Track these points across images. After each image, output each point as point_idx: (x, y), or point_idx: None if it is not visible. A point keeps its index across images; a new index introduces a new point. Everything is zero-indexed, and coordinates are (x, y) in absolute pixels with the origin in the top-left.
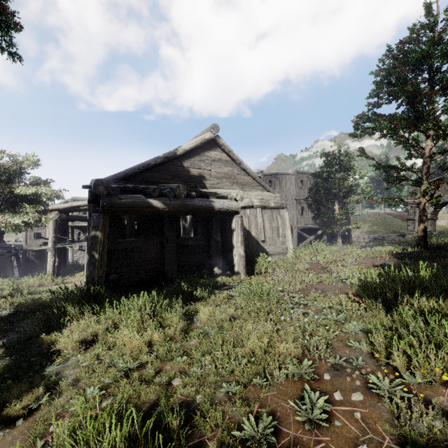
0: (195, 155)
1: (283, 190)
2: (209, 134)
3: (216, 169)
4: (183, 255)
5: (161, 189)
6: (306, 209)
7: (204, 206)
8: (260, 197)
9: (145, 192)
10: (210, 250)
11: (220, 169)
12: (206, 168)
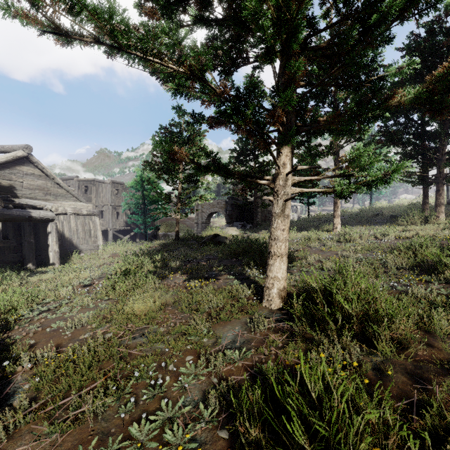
0: (5, 168)
1: (100, 196)
2: (22, 153)
3: (29, 182)
4: None
5: None
6: (121, 214)
7: (21, 215)
8: (74, 206)
9: None
10: (23, 251)
11: (33, 182)
12: (17, 180)
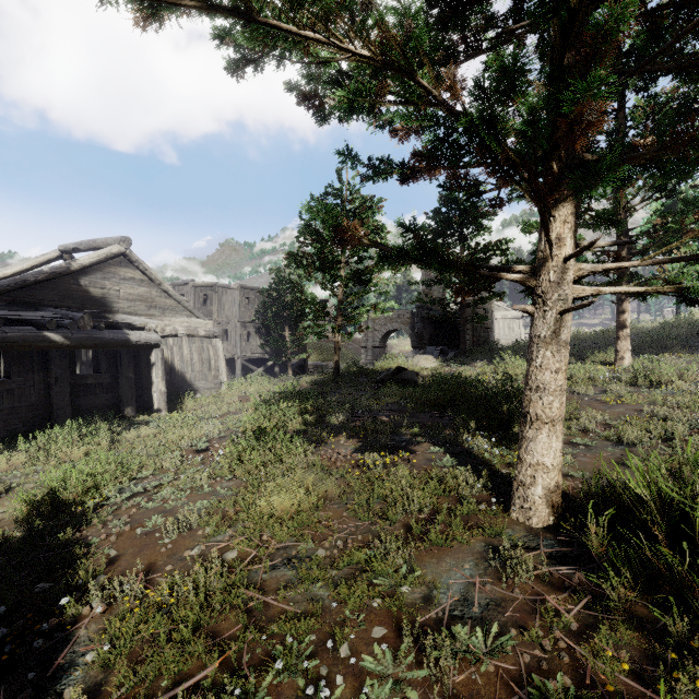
0: (97, 272)
1: (224, 309)
2: (118, 248)
3: (127, 290)
4: (80, 397)
5: (55, 318)
6: (253, 334)
7: (116, 339)
8: (187, 325)
9: (34, 322)
10: (119, 390)
11: (133, 290)
12: (112, 288)
